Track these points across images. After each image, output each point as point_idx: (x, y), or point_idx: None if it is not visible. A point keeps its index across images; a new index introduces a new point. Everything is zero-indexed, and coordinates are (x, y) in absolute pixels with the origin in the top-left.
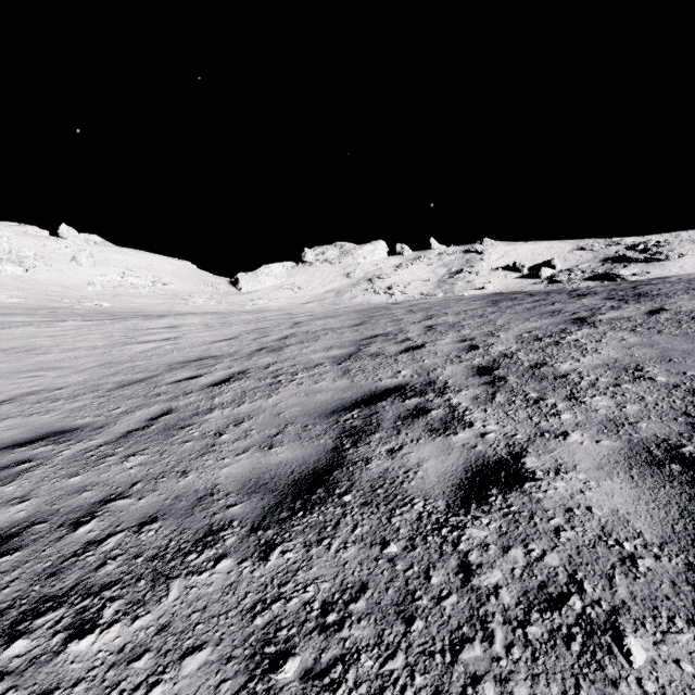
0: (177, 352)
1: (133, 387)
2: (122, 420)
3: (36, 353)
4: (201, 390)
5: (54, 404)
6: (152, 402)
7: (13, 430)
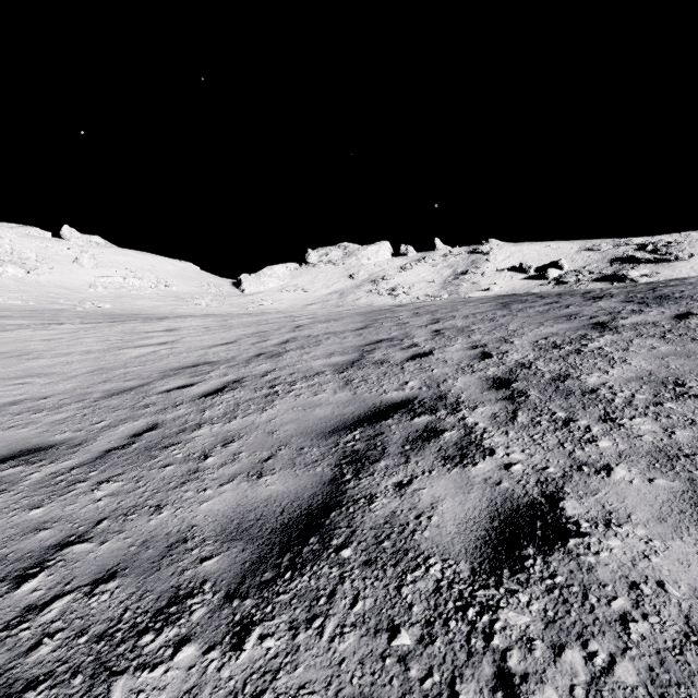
0: (173, 357)
1: (121, 396)
2: (102, 436)
3: (28, 358)
4: (192, 401)
5: (36, 416)
6: (138, 414)
7: None
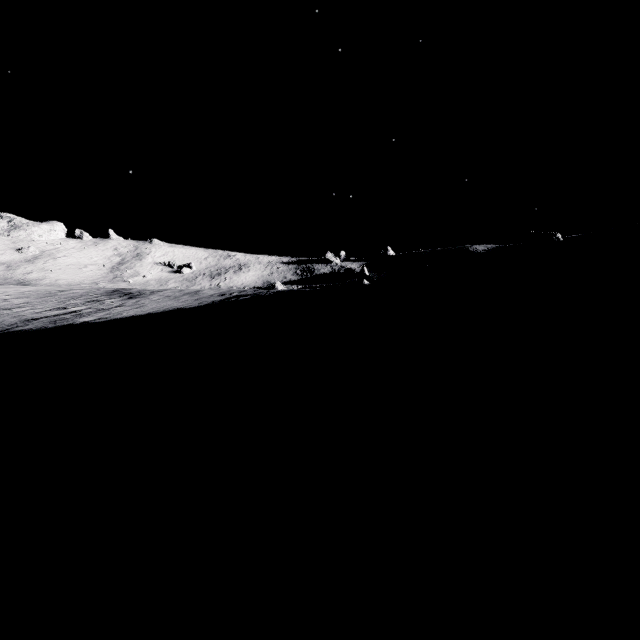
0: None
1: None
2: None
3: None
4: None
5: None
6: None
7: None
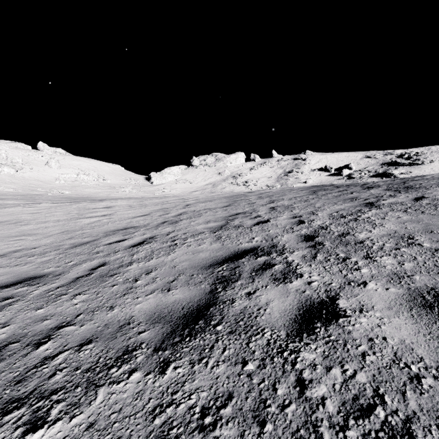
0: (111, 224)
1: (81, 247)
2: (73, 270)
3: (21, 224)
4: (125, 249)
5: (30, 258)
6: (93, 257)
7: (3, 276)
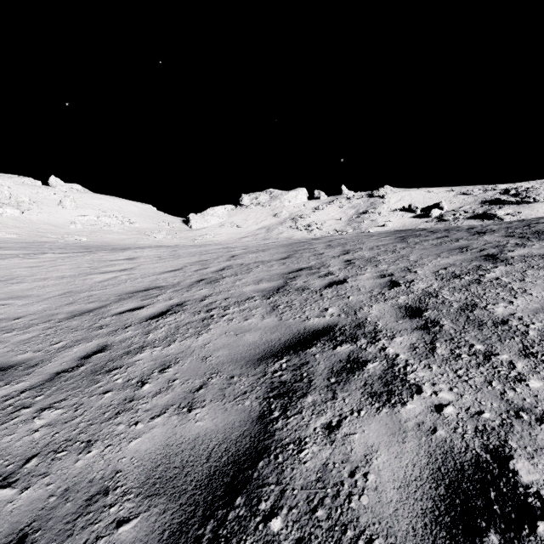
0: (129, 282)
1: (81, 317)
2: (57, 357)
3: (12, 282)
4: (139, 323)
5: (6, 335)
6: (92, 336)
7: None
